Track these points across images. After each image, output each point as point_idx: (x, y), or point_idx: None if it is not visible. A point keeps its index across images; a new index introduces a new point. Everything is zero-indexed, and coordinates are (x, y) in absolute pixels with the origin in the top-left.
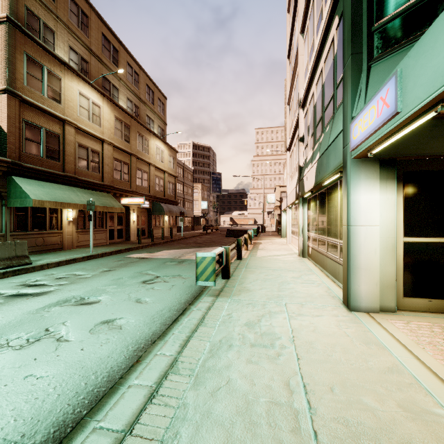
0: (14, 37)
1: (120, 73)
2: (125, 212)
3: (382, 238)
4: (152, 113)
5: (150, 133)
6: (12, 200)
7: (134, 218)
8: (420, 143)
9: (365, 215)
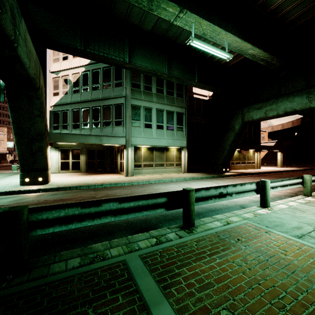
0: None
1: None
2: None
3: (56, 160)
4: None
5: None
6: None
7: None
8: (62, 145)
9: (52, 156)
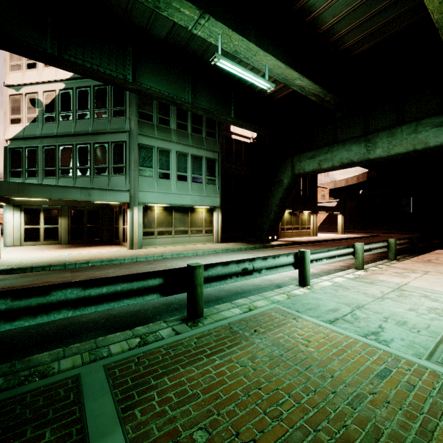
0: None
1: None
2: None
3: (16, 226)
4: None
5: None
6: None
7: None
8: (26, 202)
9: (9, 220)
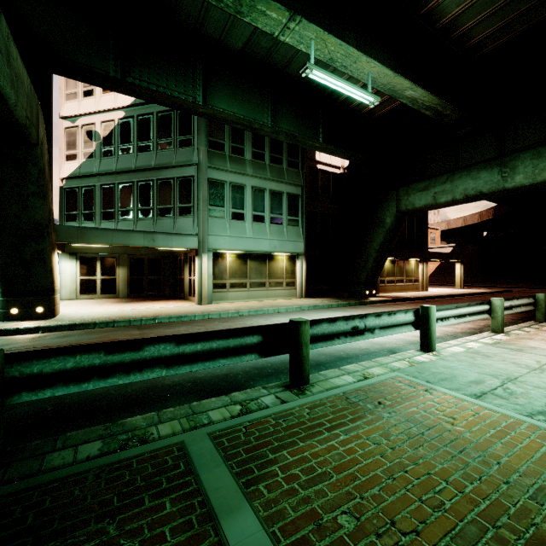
0: None
1: None
2: None
3: (71, 277)
4: None
5: None
6: None
7: None
8: (82, 249)
9: (64, 270)
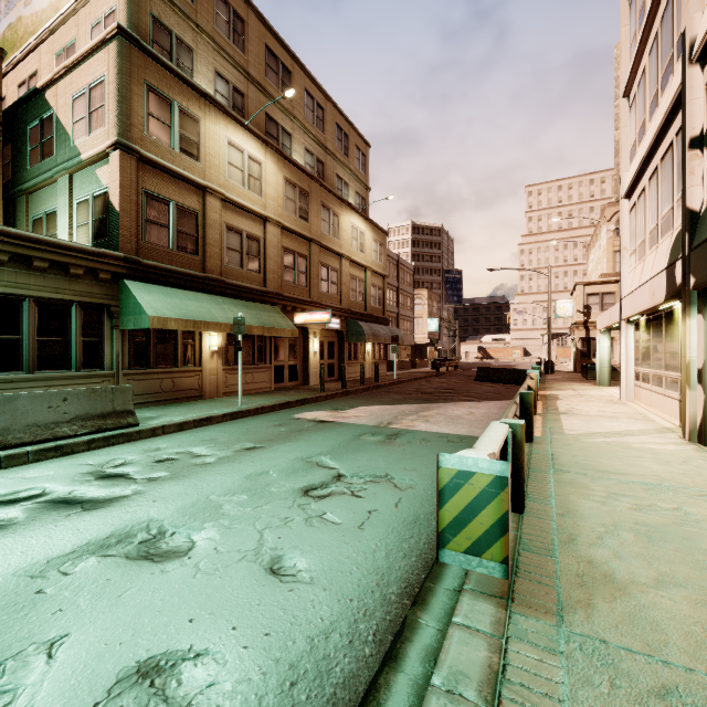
0: (130, 59)
1: (294, 109)
2: (301, 337)
3: None
4: (345, 171)
5: (342, 204)
6: (124, 318)
7: (316, 348)
8: None
9: None
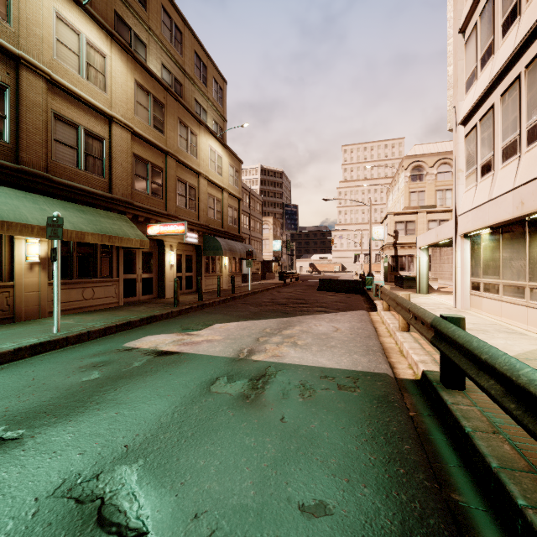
0: None
1: (149, 20)
2: (156, 250)
3: None
4: (204, 99)
5: (200, 125)
6: None
7: (172, 261)
8: None
9: None
